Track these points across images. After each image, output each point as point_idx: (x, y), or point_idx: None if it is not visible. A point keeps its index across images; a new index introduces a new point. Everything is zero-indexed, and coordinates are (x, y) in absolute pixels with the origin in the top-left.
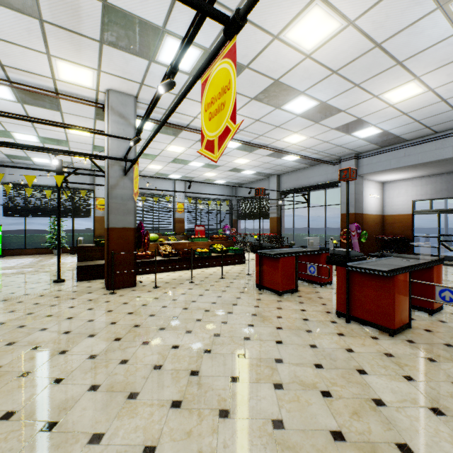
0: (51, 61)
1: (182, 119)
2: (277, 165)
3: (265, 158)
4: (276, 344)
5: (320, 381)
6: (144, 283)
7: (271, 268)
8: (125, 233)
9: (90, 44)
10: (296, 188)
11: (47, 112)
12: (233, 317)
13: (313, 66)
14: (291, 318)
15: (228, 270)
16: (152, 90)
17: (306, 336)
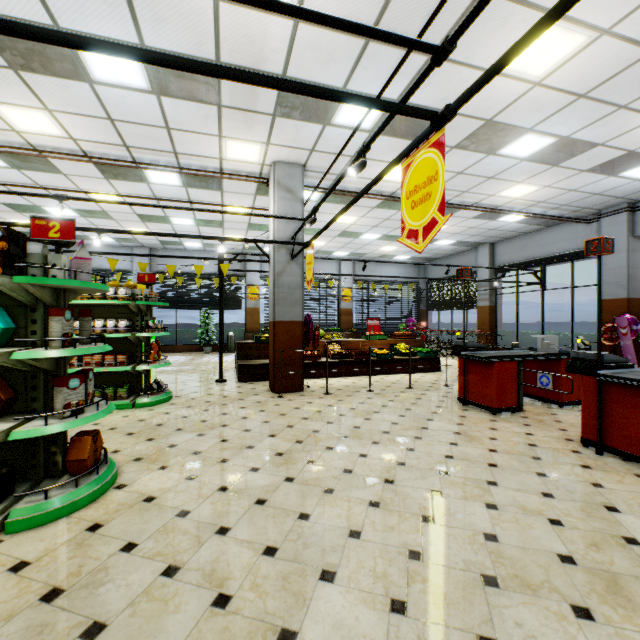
0: (221, 142)
1: (357, 184)
2: (490, 229)
3: (471, 221)
4: (488, 466)
5: (548, 510)
6: (311, 388)
7: (481, 376)
8: (292, 327)
9: (263, 119)
10: (522, 262)
11: (208, 193)
12: (429, 433)
13: (545, 94)
14: (510, 441)
15: (416, 379)
16: (323, 156)
17: (531, 463)
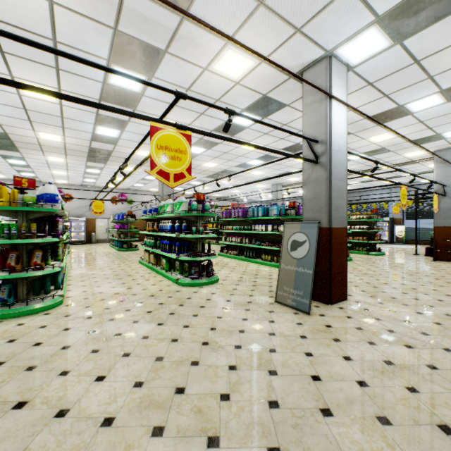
0: (401, 155)
1: None
2: None
3: None
4: None
5: None
6: None
7: None
8: (445, 229)
9: (412, 147)
10: None
11: (411, 165)
12: None
13: None
14: None
15: None
16: None
17: None
